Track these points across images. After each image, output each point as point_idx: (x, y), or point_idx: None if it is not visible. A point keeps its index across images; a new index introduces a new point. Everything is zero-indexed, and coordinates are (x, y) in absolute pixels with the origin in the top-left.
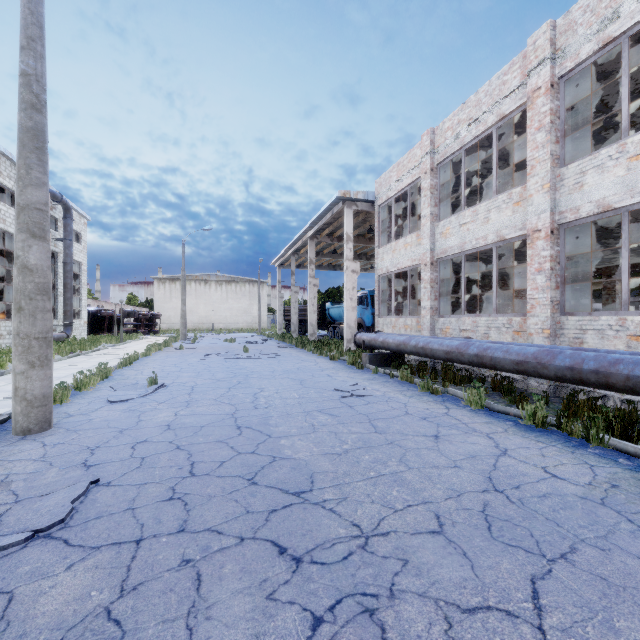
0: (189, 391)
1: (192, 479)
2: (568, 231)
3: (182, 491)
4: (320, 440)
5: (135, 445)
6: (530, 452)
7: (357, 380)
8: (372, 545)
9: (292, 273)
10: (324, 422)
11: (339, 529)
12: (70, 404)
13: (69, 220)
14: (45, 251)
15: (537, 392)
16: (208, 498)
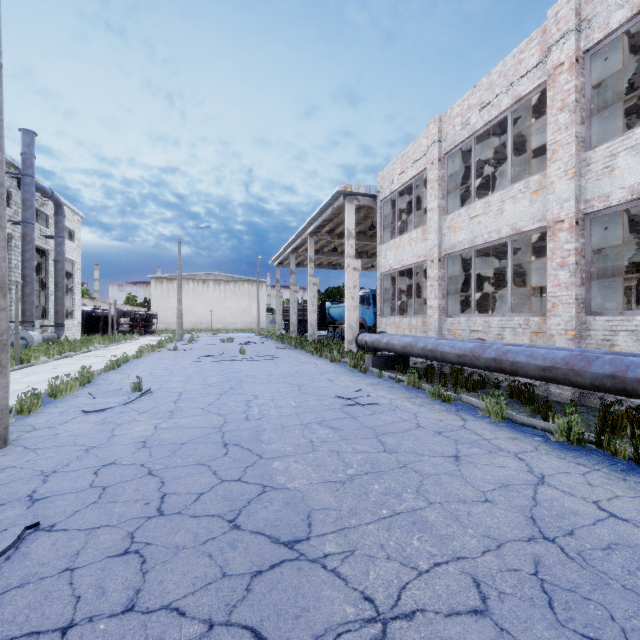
0: (175, 398)
1: (158, 520)
2: (594, 222)
3: (142, 540)
4: (320, 462)
5: (99, 469)
6: (573, 479)
7: (360, 385)
8: (393, 637)
9: (291, 272)
10: (324, 438)
11: (346, 606)
12: (39, 414)
13: (60, 217)
14: None
15: (559, 400)
16: (174, 551)
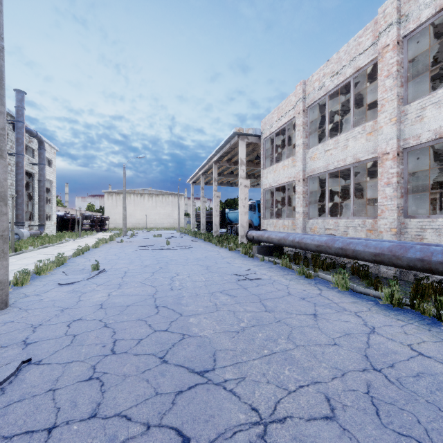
0: (122, 275)
1: (112, 357)
2: (410, 154)
3: (101, 370)
4: (221, 318)
5: (71, 323)
6: (394, 330)
7: (249, 266)
8: (271, 434)
9: (201, 188)
10: (224, 302)
11: (239, 414)
12: (29, 286)
13: (42, 150)
14: (2, 166)
15: (386, 276)
16: (123, 378)
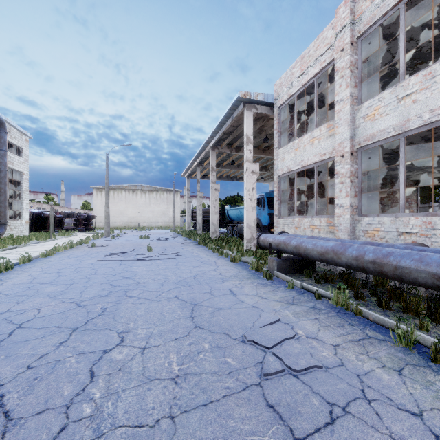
0: None
1: None
2: None
3: None
4: None
5: None
6: None
7: (272, 305)
8: None
9: (197, 181)
10: None
11: None
12: None
13: (3, 133)
14: None
15: None
16: None
